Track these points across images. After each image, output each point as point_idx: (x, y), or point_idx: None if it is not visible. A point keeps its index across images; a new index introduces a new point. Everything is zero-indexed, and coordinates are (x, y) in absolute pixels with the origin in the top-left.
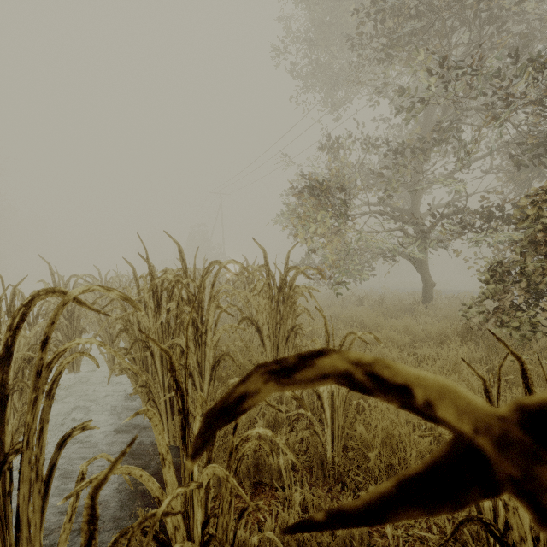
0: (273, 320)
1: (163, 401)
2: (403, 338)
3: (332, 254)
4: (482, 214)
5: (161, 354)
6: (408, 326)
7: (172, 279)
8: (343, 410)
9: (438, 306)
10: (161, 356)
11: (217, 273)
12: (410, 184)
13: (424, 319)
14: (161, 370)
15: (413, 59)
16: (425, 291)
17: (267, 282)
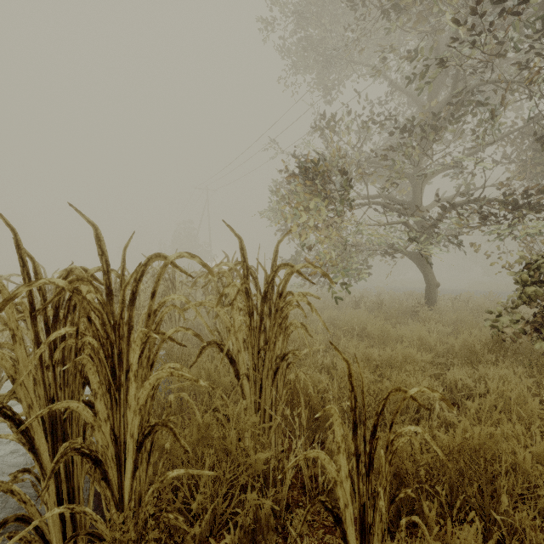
0: (253, 346)
1: (54, 502)
2: (424, 355)
3: (329, 249)
4: (502, 204)
5: (53, 417)
6: (422, 337)
7: (64, 286)
8: (382, 539)
9: (444, 309)
10: (53, 421)
11: (160, 274)
12: (412, 173)
13: (434, 325)
14: (49, 448)
15: (424, 19)
16: (428, 291)
17: (246, 287)
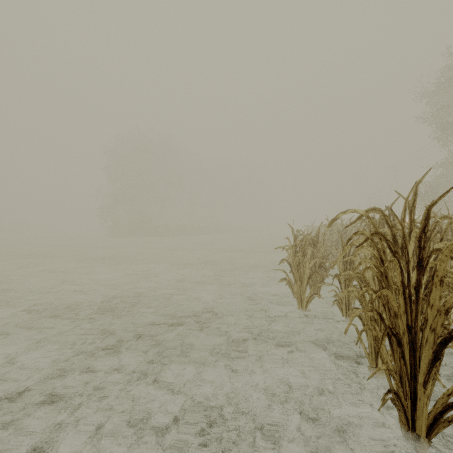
0: None
1: None
2: None
3: None
4: None
5: None
6: None
7: None
8: None
9: None
10: None
11: None
12: None
13: None
14: None
15: None
16: None
17: None
